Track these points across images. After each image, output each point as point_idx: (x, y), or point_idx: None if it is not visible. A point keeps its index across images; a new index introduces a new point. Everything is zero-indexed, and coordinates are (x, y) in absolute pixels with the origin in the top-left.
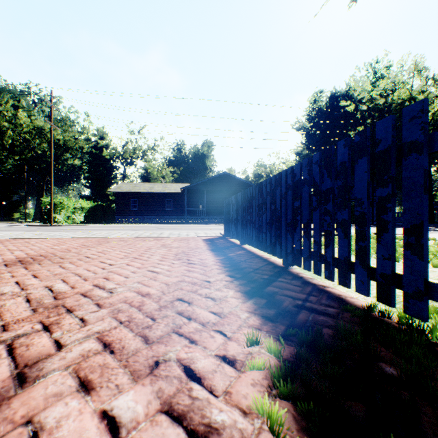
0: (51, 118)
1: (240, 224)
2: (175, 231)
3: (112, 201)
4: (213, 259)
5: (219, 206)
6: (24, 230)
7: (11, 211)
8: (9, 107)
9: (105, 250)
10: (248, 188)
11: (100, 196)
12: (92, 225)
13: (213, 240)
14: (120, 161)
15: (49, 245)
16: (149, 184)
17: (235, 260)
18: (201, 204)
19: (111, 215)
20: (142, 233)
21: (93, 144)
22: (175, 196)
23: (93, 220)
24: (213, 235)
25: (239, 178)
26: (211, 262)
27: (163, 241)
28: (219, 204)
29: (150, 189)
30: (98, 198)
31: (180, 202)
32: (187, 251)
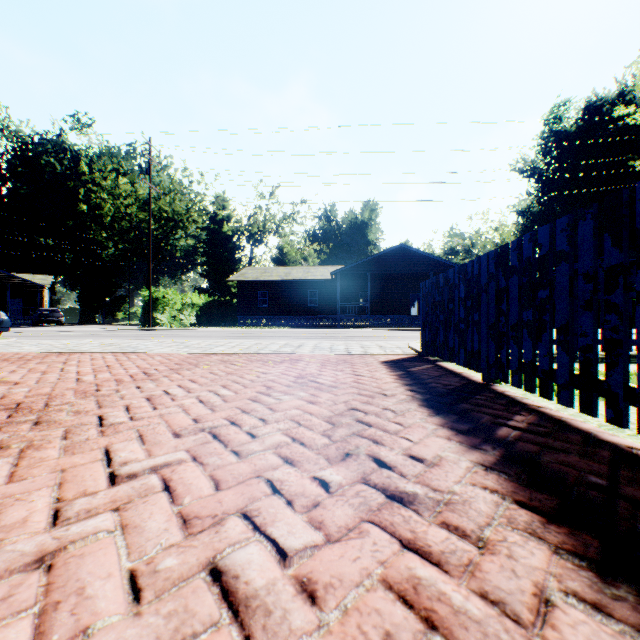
0: (150, 177)
1: (483, 331)
2: (323, 342)
3: (235, 295)
4: (470, 466)
5: (390, 299)
6: (104, 336)
7: (114, 309)
8: (107, 173)
9: (168, 390)
10: (527, 234)
11: (219, 288)
12: (202, 329)
13: (406, 365)
14: (246, 238)
15: (87, 370)
16: (284, 268)
17: (564, 481)
18: (362, 298)
19: (233, 315)
20: (267, 344)
21: (210, 215)
22: (322, 284)
23: (208, 322)
24: (398, 352)
25: (424, 253)
26: (475, 492)
27: (300, 367)
28: (390, 297)
29: (286, 276)
30: (217, 291)
31: (329, 294)
32: (359, 406)
